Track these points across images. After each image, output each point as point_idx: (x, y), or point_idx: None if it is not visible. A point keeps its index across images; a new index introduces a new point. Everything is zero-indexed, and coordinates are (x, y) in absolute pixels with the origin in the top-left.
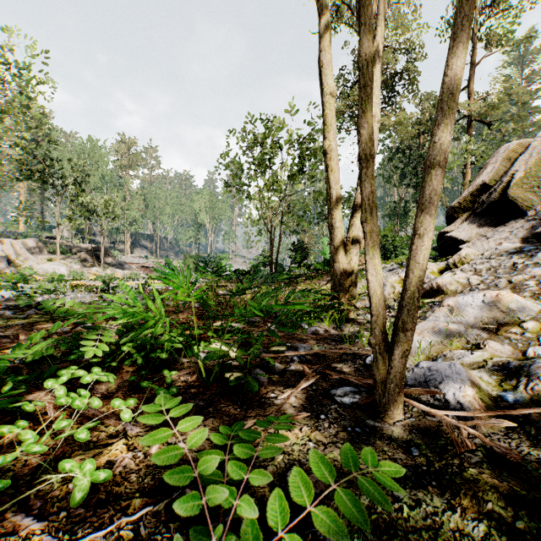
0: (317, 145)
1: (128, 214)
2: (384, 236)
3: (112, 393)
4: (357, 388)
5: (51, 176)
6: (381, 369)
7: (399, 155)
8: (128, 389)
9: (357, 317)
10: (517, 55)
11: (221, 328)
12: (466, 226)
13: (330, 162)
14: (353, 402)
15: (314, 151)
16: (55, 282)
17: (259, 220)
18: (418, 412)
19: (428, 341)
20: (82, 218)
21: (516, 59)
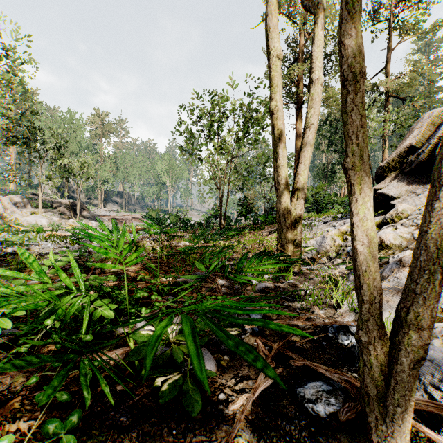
0: (260, 114)
1: (101, 174)
2: (316, 193)
3: (14, 393)
4: (330, 384)
5: (33, 142)
6: (378, 381)
7: (327, 126)
8: (37, 384)
9: (302, 269)
10: (424, 44)
11: (167, 288)
12: (395, 183)
13: (276, 122)
14: (331, 414)
15: (257, 120)
16: (28, 234)
17: (211, 179)
18: (429, 438)
19: (392, 307)
20: (60, 178)
21: (423, 47)
